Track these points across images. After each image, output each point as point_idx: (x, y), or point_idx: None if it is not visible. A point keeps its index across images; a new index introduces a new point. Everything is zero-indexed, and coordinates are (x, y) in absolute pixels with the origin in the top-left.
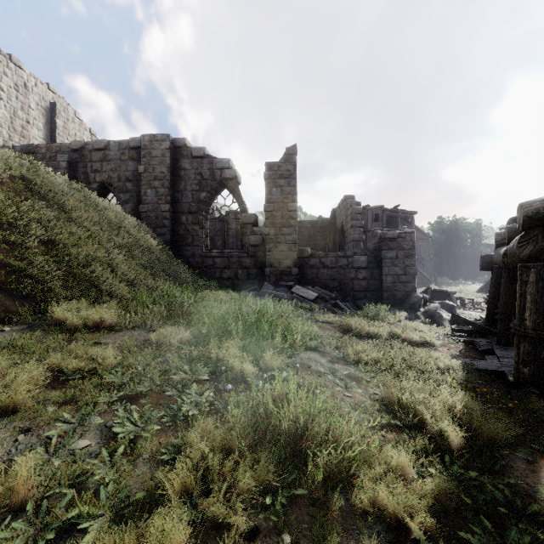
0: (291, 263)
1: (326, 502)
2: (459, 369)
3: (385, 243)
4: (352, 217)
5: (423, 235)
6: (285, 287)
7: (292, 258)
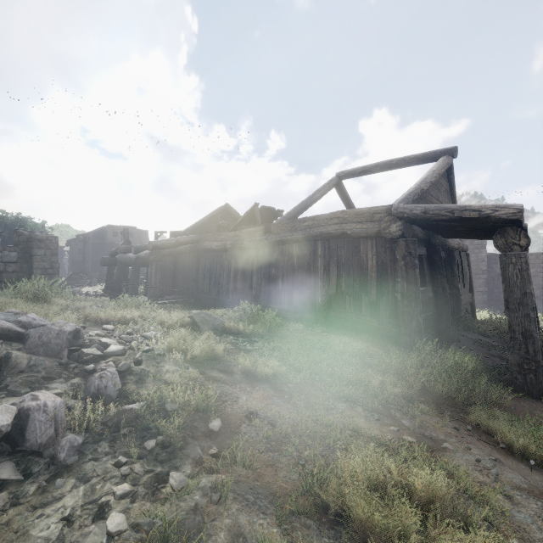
0: None
1: None
2: None
3: (36, 243)
4: None
5: None
6: None
7: None
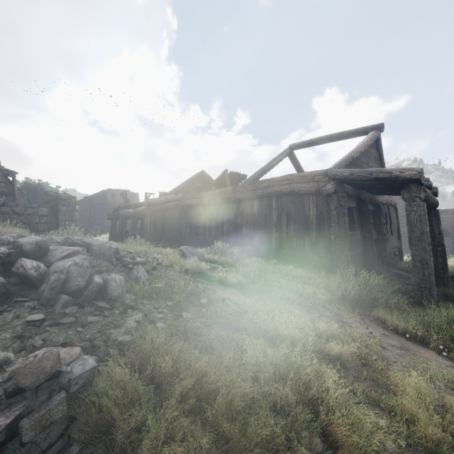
0: None
1: None
2: None
3: (61, 201)
4: None
5: (21, 192)
6: None
7: None
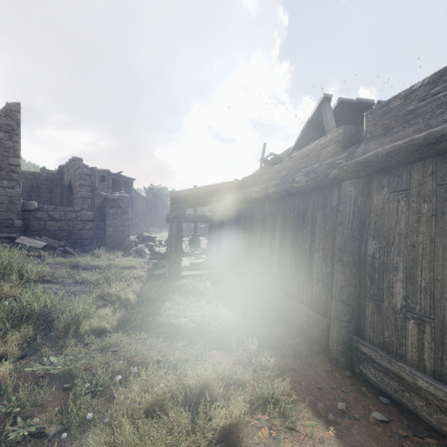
0: (14, 215)
1: (66, 337)
2: (145, 275)
3: (108, 203)
4: (80, 177)
5: (140, 196)
6: (6, 239)
7: (15, 211)
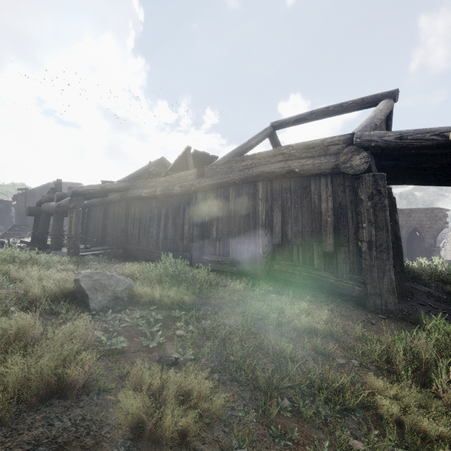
0: None
1: None
2: None
3: None
4: None
5: None
6: None
7: None
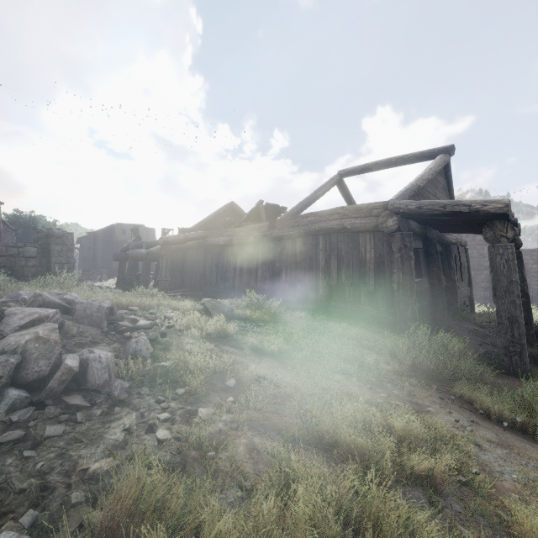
0: None
1: None
2: None
3: (54, 239)
4: None
5: (7, 227)
6: None
7: None
